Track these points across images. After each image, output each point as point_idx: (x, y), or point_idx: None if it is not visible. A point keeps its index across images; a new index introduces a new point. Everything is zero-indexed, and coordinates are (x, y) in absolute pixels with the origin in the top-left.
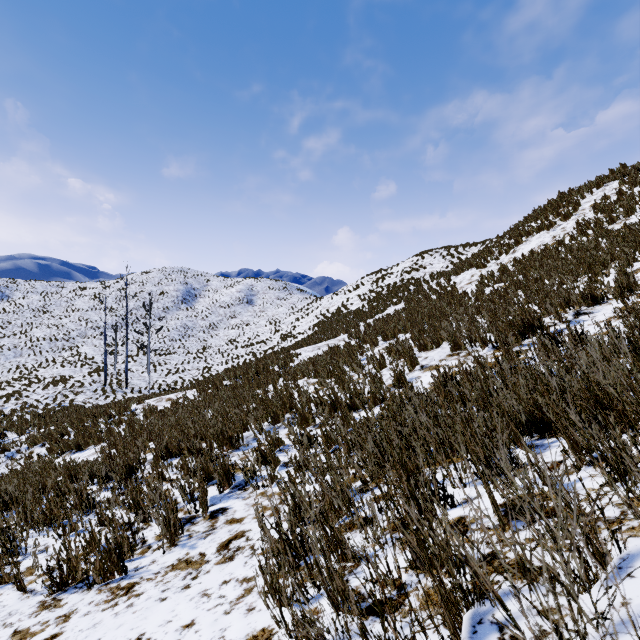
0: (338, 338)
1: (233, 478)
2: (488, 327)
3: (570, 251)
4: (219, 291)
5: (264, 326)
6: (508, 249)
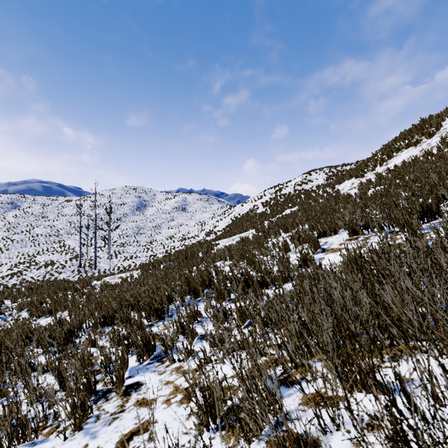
0: (247, 232)
1: (153, 349)
2: (381, 216)
3: (439, 159)
4: (162, 202)
5: (194, 226)
6: (382, 162)
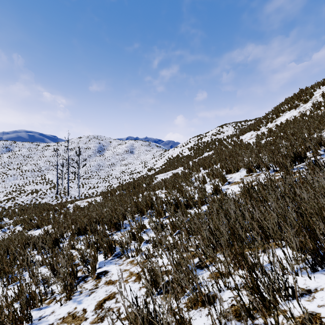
0: (178, 169)
1: (114, 249)
2: (268, 159)
3: (310, 119)
4: (116, 147)
5: (139, 164)
6: (272, 120)
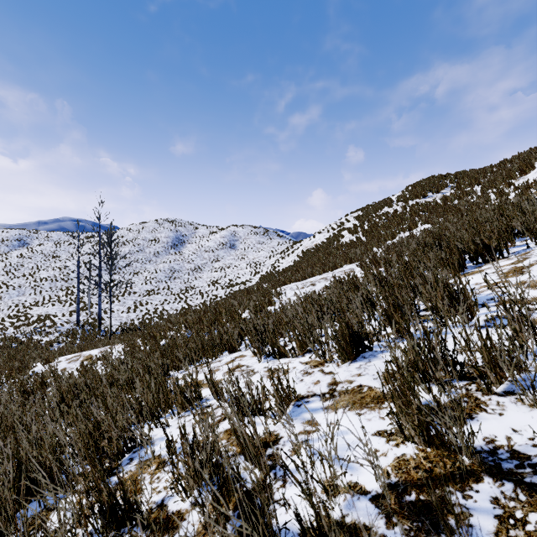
0: (340, 269)
1: None
2: None
3: None
4: (205, 237)
5: (245, 268)
6: None
